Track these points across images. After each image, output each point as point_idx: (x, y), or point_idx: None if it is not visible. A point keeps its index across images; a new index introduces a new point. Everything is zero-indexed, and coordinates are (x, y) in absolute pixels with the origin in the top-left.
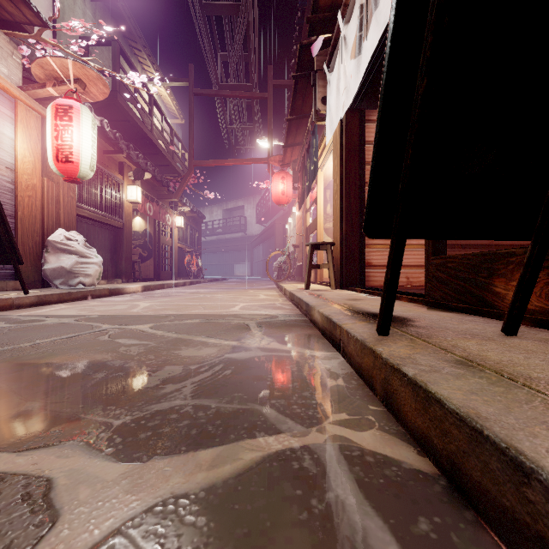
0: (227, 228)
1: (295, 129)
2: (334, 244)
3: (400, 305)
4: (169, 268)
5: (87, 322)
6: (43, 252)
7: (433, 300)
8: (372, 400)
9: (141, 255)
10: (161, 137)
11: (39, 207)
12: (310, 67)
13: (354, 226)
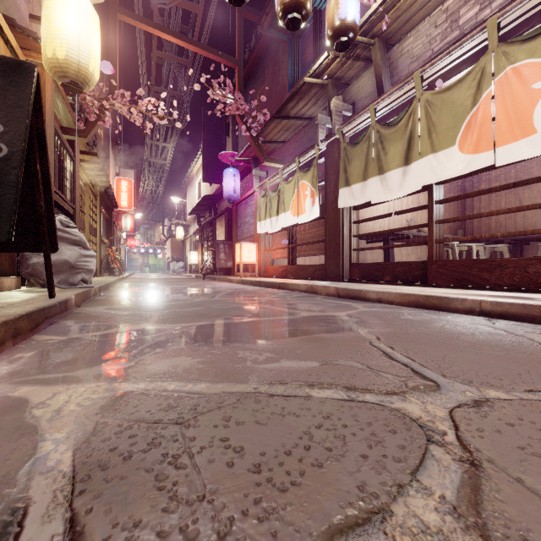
0: None
1: None
2: None
3: None
4: None
5: None
6: None
7: None
8: (15, 348)
9: None
10: None
11: None
12: None
13: None
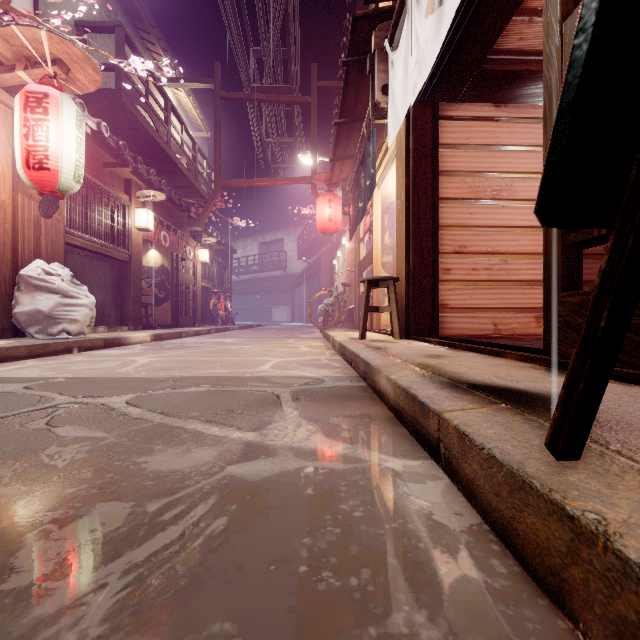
0: (264, 265)
1: (345, 136)
2: (399, 279)
3: (512, 367)
4: (191, 312)
5: (39, 390)
6: (14, 290)
7: (566, 360)
8: None
9: (157, 296)
10: (181, 152)
11: (9, 231)
12: (366, 49)
13: (425, 255)
